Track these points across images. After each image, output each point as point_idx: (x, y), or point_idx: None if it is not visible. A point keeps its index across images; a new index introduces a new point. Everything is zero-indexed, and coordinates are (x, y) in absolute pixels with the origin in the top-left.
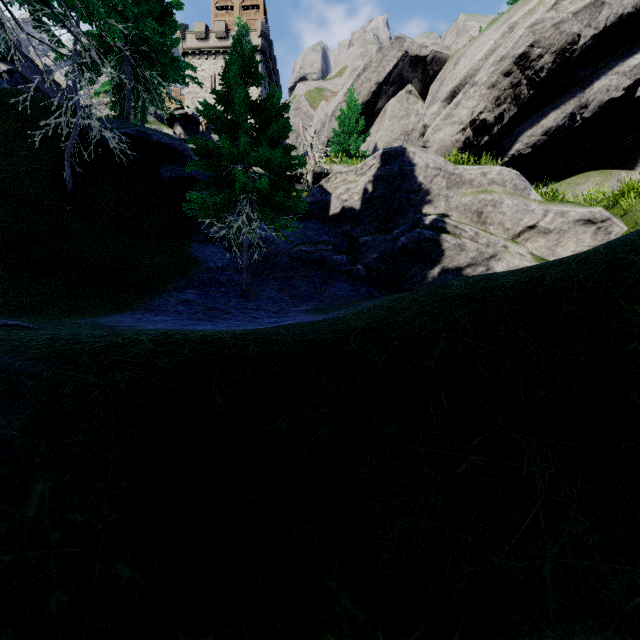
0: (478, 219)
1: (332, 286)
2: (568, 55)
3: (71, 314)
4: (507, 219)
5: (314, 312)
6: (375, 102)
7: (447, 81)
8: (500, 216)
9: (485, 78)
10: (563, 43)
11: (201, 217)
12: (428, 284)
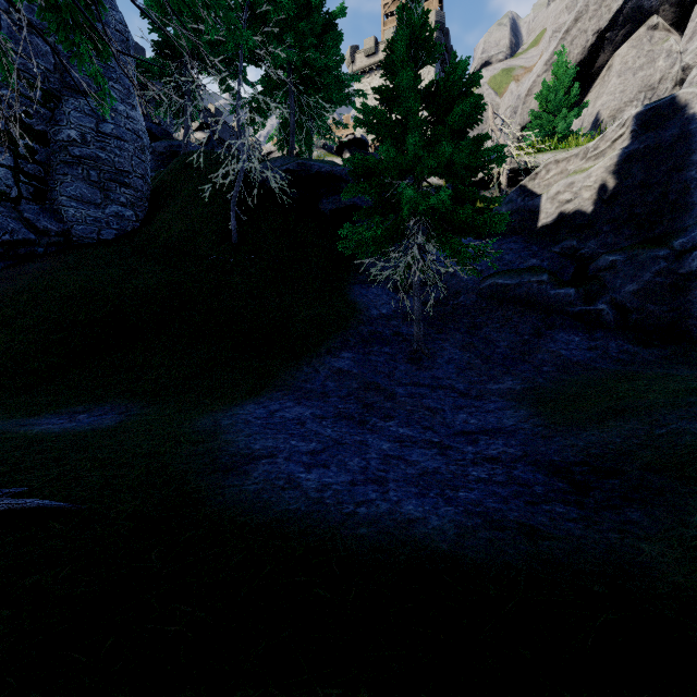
0: None
1: (551, 340)
2: None
3: (207, 398)
4: None
5: (534, 406)
6: (593, 59)
7: None
8: None
9: None
10: None
11: (361, 254)
12: None
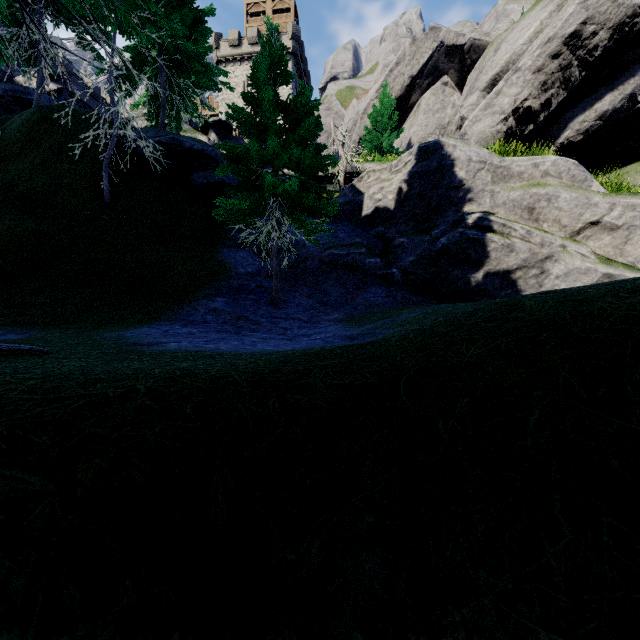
0: (529, 216)
1: (365, 291)
2: (628, 29)
3: (101, 326)
4: (564, 215)
5: (347, 322)
6: (408, 96)
7: (486, 69)
8: (556, 212)
9: (530, 62)
10: (622, 17)
11: (231, 222)
12: (472, 289)
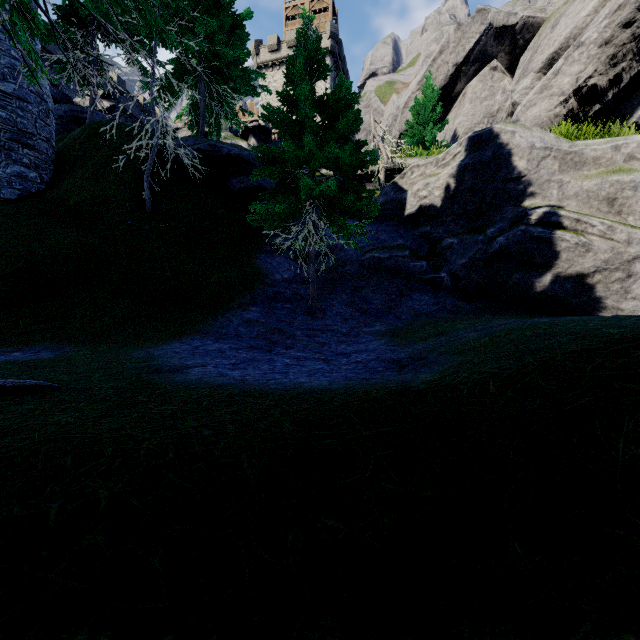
0: (609, 208)
1: (410, 298)
2: None
3: (134, 340)
4: None
5: (391, 337)
6: (453, 86)
7: (542, 48)
8: None
9: (595, 35)
10: None
11: (267, 228)
12: (536, 295)
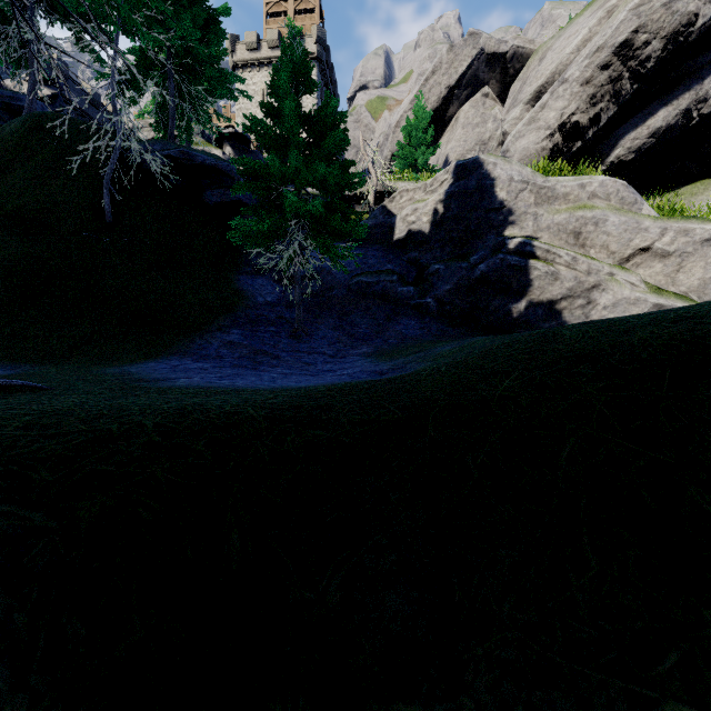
0: (575, 241)
1: (397, 323)
2: (682, 39)
3: (102, 360)
4: (612, 240)
5: (376, 357)
6: (446, 109)
7: (531, 80)
8: (603, 237)
9: (577, 73)
10: (676, 25)
11: (248, 246)
12: (513, 320)
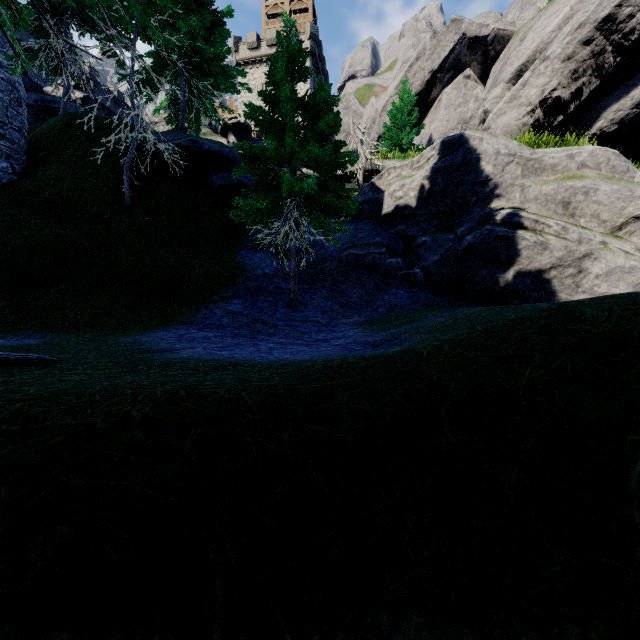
0: (564, 211)
1: (386, 293)
2: None
3: (119, 329)
4: (604, 209)
5: (368, 326)
6: (429, 92)
7: (512, 60)
8: (594, 206)
9: (559, 50)
10: None
11: (248, 223)
12: (500, 289)
